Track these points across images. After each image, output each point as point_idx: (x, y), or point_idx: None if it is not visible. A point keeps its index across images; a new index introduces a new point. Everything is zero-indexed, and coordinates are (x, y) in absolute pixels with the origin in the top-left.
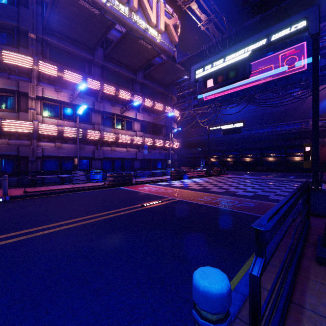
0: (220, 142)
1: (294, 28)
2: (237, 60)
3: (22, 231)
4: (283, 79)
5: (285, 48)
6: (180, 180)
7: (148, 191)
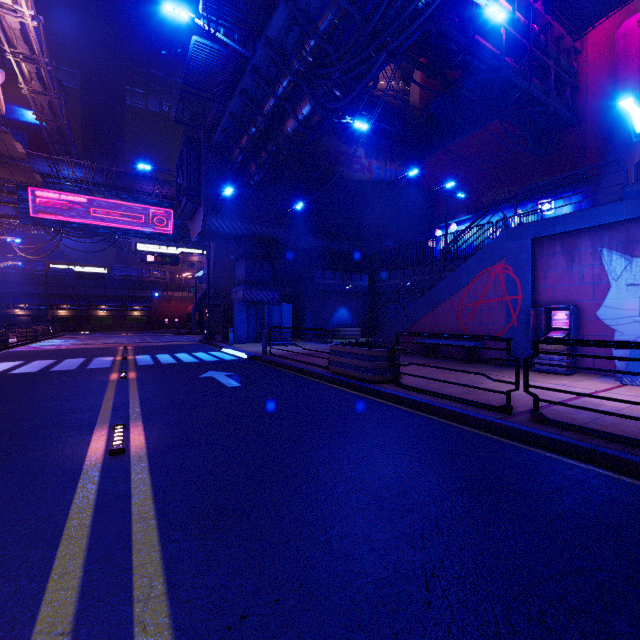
0: None
1: (202, 252)
2: (172, 253)
3: (118, 355)
4: (152, 234)
5: (155, 206)
6: (41, 342)
7: (77, 347)
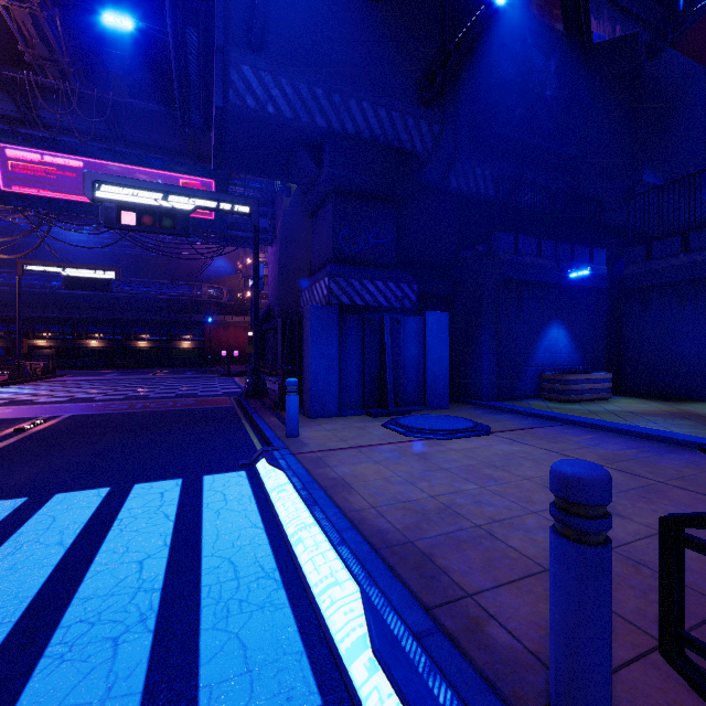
0: (13, 297)
1: (240, 209)
2: (176, 208)
3: None
4: None
5: (189, 174)
6: None
7: None
